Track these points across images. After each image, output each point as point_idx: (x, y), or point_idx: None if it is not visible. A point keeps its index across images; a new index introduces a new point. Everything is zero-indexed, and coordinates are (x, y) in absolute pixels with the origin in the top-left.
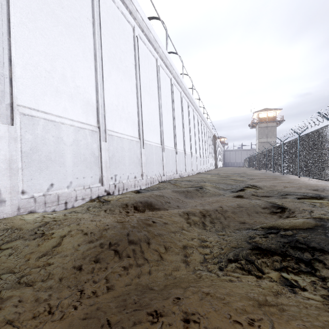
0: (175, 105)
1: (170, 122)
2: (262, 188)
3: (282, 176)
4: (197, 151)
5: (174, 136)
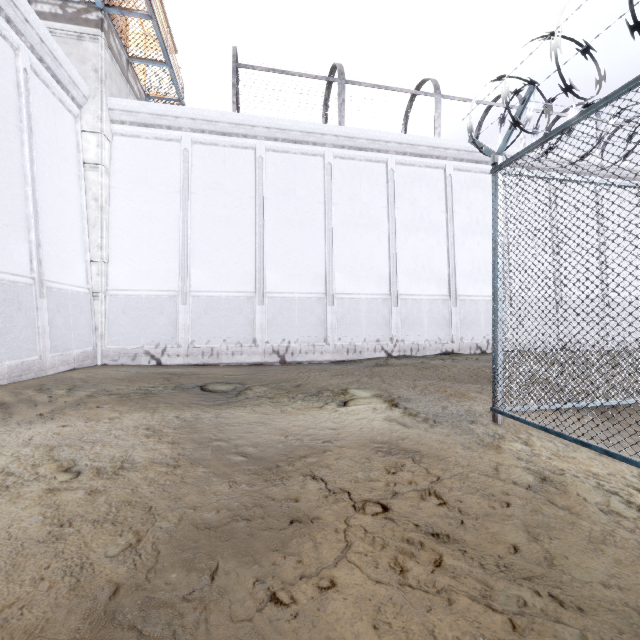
0: None
1: None
2: None
3: None
4: None
5: None
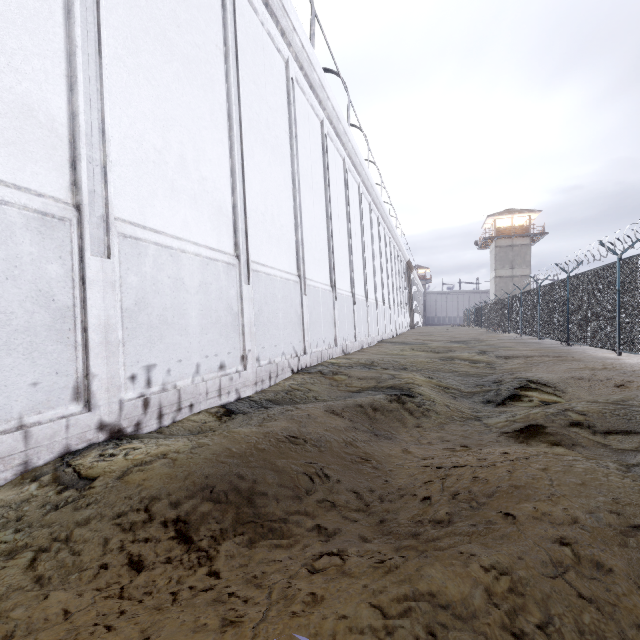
0: (331, 186)
1: (321, 224)
2: (565, 391)
3: (568, 348)
4: (378, 295)
5: (330, 257)
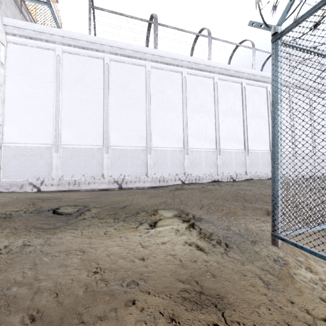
0: None
1: (325, 133)
2: None
3: None
4: None
5: None
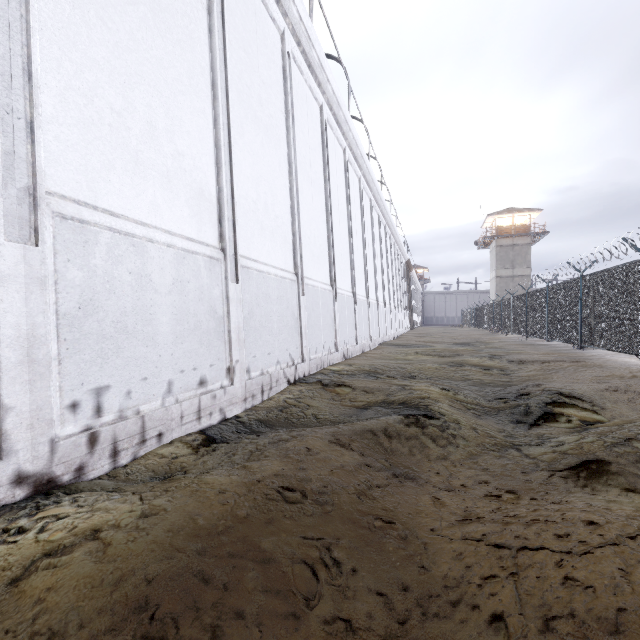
0: (331, 177)
1: (321, 217)
2: (604, 407)
3: (582, 352)
4: (379, 295)
5: (330, 254)
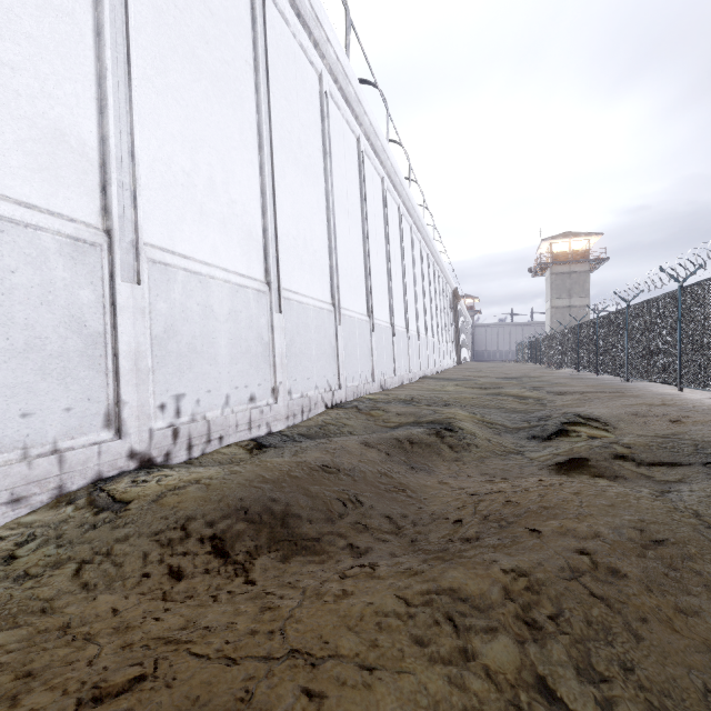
0: (368, 207)
1: (358, 249)
2: (616, 427)
3: (628, 384)
4: (420, 326)
5: (367, 285)
